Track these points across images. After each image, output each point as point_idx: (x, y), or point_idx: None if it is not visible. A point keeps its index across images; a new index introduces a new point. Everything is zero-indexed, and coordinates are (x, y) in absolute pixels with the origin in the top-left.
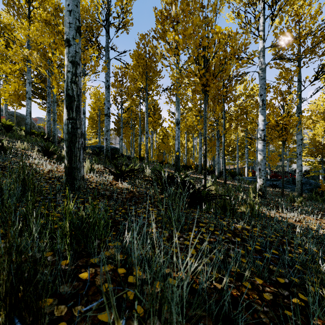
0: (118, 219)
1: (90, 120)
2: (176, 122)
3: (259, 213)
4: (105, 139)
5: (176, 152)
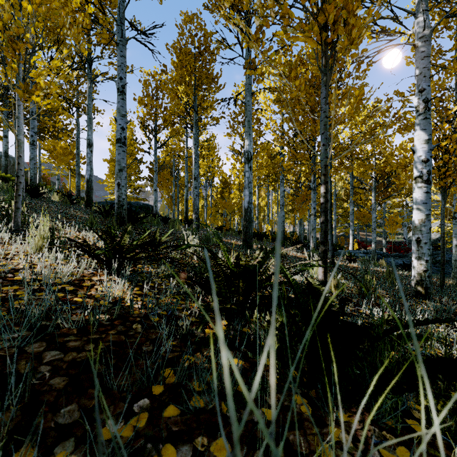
0: None
1: (111, 163)
2: (246, 157)
3: None
4: (116, 186)
5: (246, 209)
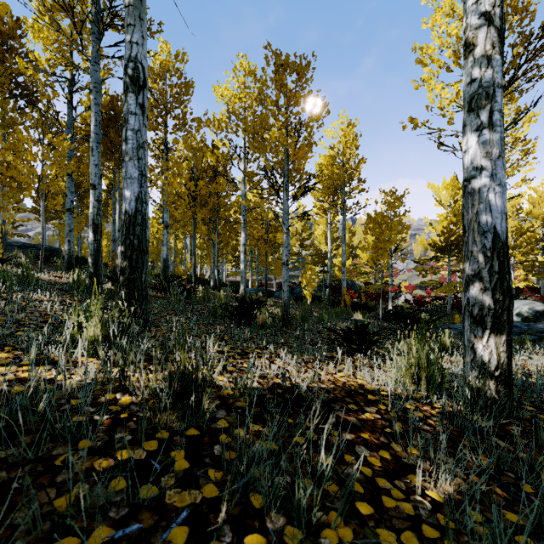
0: None
1: None
2: (165, 225)
3: None
4: (67, 242)
5: (165, 259)
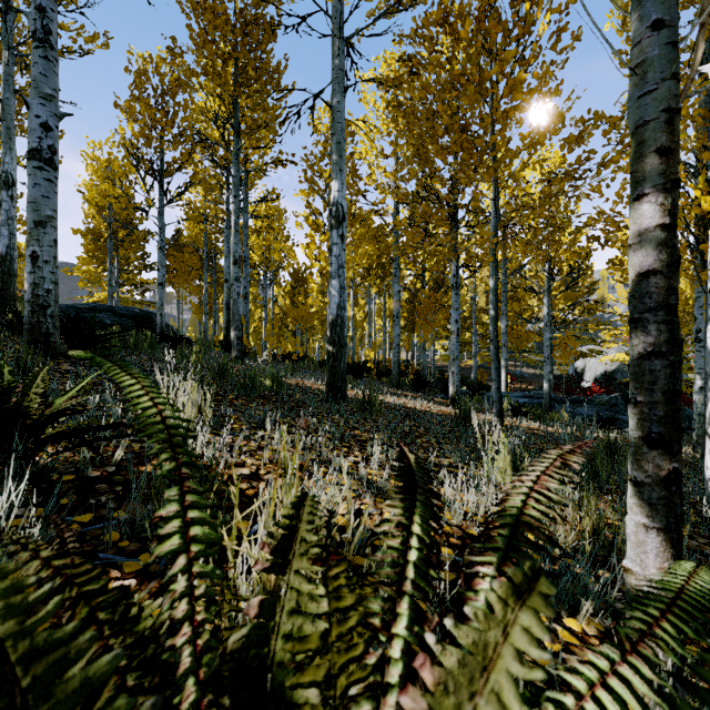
0: None
1: (88, 236)
2: (333, 215)
3: None
4: (28, 260)
5: (333, 319)
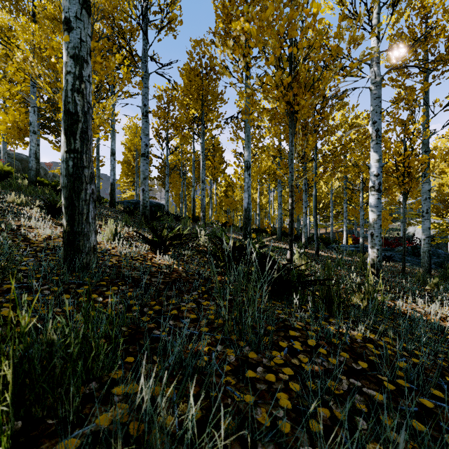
0: (144, 326)
1: (124, 164)
2: (245, 166)
3: (381, 306)
4: (141, 191)
5: (245, 209)
